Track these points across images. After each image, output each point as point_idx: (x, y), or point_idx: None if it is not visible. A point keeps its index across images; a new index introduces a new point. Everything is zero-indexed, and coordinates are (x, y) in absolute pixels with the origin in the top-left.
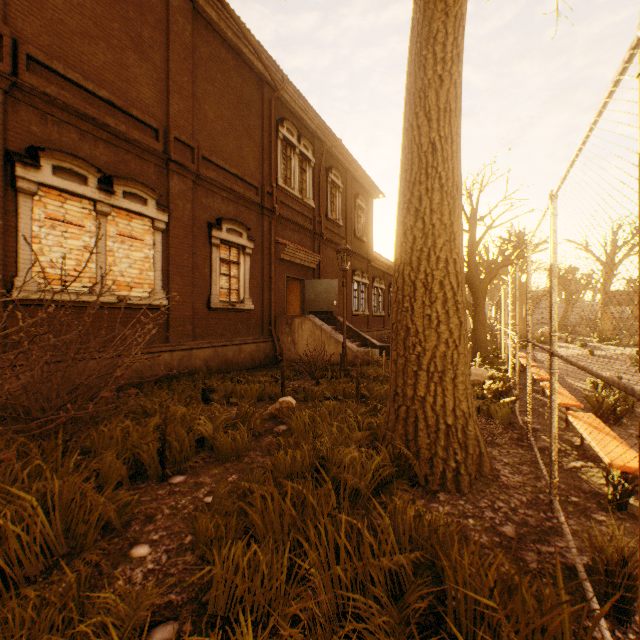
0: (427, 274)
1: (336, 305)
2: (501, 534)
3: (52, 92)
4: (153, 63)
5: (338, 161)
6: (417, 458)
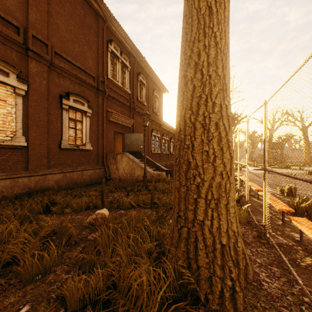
0: (205, 116)
1: (142, 147)
2: None
3: None
4: None
5: (144, 70)
6: (198, 276)
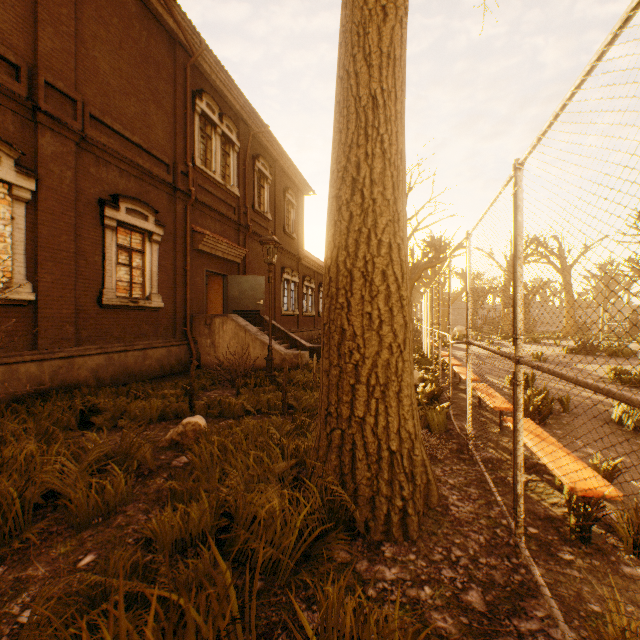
0: (367, 261)
1: (263, 304)
2: (468, 608)
3: None
4: None
5: (266, 150)
6: (355, 498)
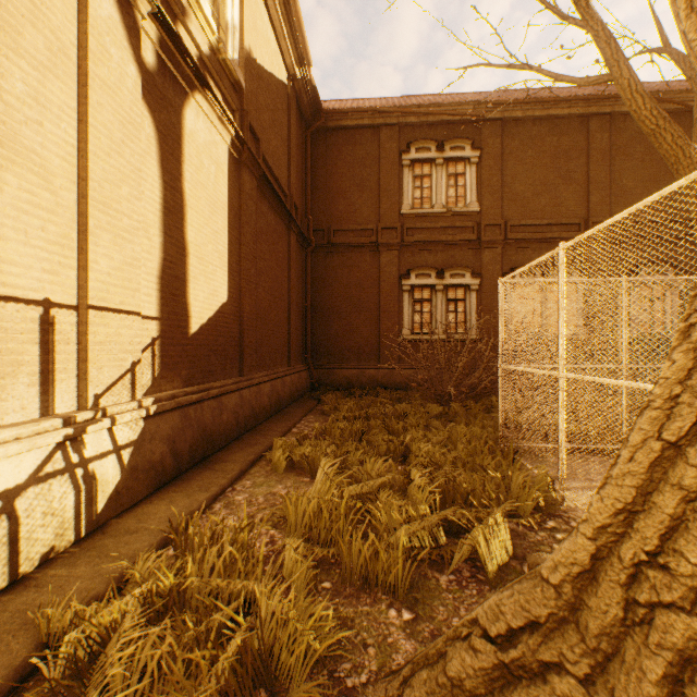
0: None
1: None
2: None
3: (519, 237)
4: (576, 181)
5: None
6: None
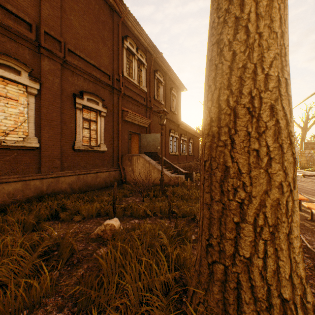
0: (253, 96)
1: (159, 148)
2: None
3: None
4: None
5: (161, 67)
6: None
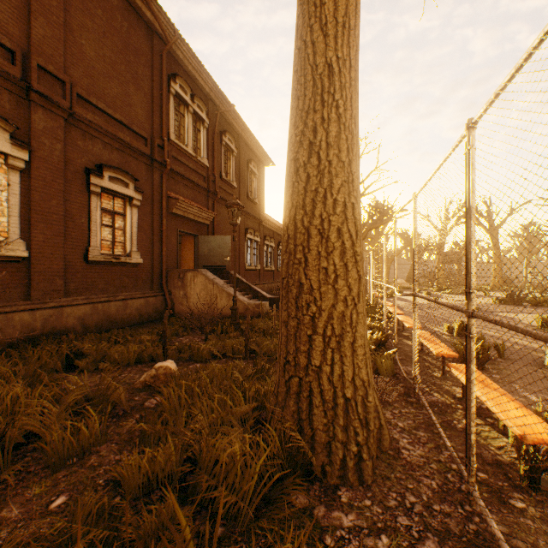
0: (323, 219)
1: (229, 260)
2: None
3: None
4: None
5: (232, 127)
6: (312, 443)
